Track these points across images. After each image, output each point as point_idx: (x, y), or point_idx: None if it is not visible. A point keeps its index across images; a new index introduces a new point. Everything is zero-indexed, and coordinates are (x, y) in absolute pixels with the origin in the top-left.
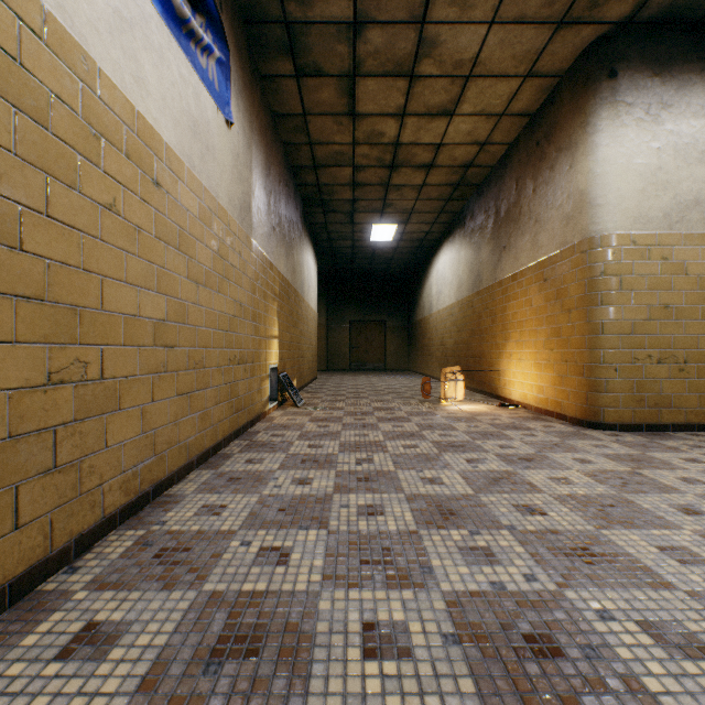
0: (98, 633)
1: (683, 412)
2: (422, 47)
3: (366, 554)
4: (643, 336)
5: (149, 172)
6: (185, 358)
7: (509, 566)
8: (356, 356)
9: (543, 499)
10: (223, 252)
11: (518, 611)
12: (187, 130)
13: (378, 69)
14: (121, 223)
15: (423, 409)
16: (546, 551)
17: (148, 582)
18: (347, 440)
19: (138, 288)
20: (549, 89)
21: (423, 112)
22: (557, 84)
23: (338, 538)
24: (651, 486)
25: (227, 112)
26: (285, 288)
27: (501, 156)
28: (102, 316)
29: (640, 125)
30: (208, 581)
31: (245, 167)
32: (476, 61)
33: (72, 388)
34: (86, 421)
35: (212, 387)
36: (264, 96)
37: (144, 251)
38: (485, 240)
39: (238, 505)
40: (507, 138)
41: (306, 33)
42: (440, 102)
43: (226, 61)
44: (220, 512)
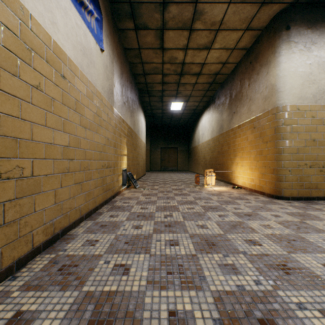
0: (21, 319)
1: (322, 191)
2: (196, 15)
3: (170, 268)
4: (303, 154)
5: (59, 70)
6: (79, 165)
7: (245, 275)
8: (163, 164)
9: (259, 236)
10: (99, 113)
11: (253, 304)
12: (80, 51)
13: (174, 26)
14: (43, 95)
15: (196, 189)
16: (264, 266)
17: (53, 285)
18: (159, 205)
19: (53, 129)
20: (256, 36)
21: (196, 48)
22: (260, 33)
23: (155, 258)
24: (312, 229)
25: (101, 45)
26: (130, 131)
27: (233, 69)
28: (32, 143)
29: (301, 52)
30: (85, 284)
31: (110, 73)
32: (222, 22)
33: (14, 181)
34: (23, 198)
35: (93, 179)
36: (120, 39)
37: (56, 111)
38: (225, 109)
39: (104, 240)
40: (235, 60)
41: (140, 8)
42: (204, 43)
43: (100, 19)
44: (95, 244)
